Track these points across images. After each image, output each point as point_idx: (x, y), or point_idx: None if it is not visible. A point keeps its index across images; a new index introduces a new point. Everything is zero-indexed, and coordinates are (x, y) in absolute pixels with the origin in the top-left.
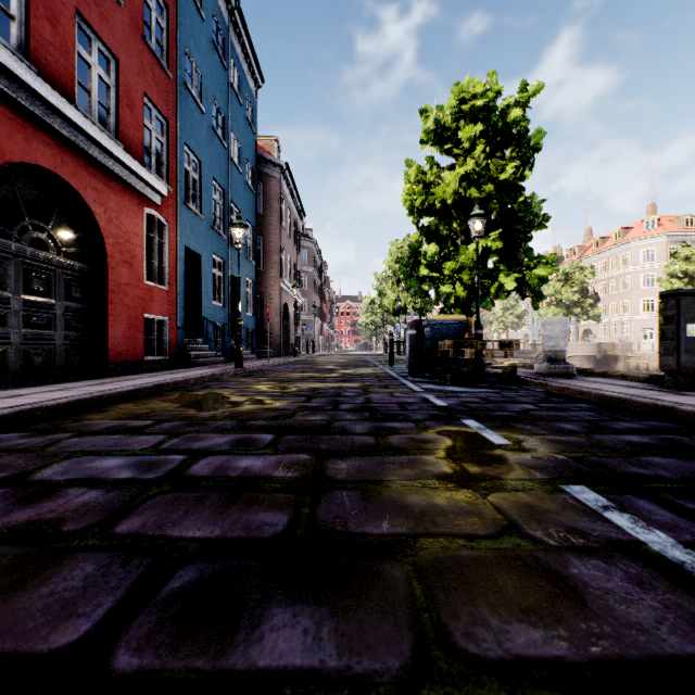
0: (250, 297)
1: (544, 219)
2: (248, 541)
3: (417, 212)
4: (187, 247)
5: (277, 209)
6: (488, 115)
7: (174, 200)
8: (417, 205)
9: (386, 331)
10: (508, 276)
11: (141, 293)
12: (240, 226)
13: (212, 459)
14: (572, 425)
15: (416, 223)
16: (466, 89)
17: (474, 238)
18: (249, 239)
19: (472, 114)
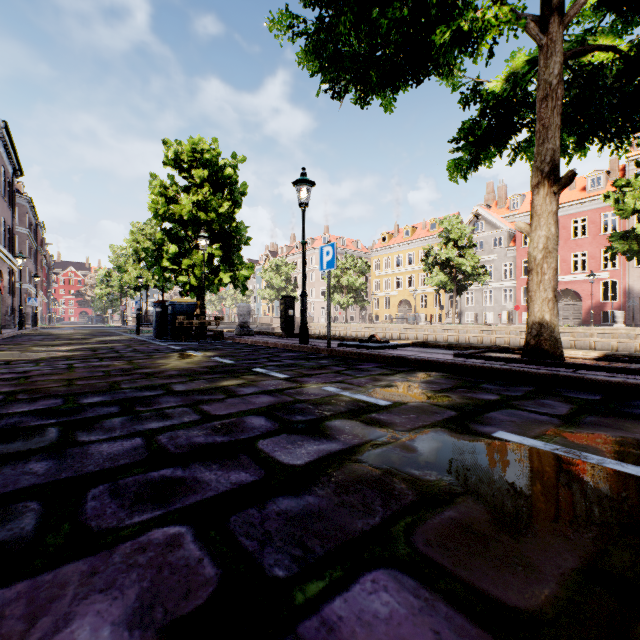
0: None
1: (249, 239)
2: (124, 368)
3: (161, 217)
4: None
5: None
6: (213, 165)
7: None
8: (161, 213)
9: (126, 305)
10: (226, 273)
11: None
12: None
13: (80, 364)
14: (230, 349)
15: (160, 224)
16: (198, 142)
17: (201, 250)
18: None
19: (202, 161)
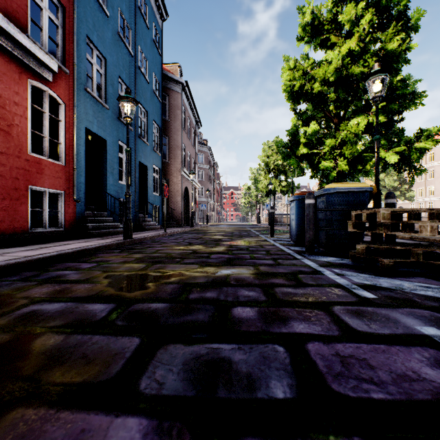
0: (157, 180)
1: (420, 98)
2: None
3: (295, 98)
4: (89, 129)
5: (179, 115)
6: None
7: (72, 82)
8: (297, 90)
9: (259, 208)
10: (387, 151)
11: (24, 164)
12: (128, 100)
13: None
14: None
15: (294, 109)
16: None
17: (371, 100)
18: (156, 136)
19: None
